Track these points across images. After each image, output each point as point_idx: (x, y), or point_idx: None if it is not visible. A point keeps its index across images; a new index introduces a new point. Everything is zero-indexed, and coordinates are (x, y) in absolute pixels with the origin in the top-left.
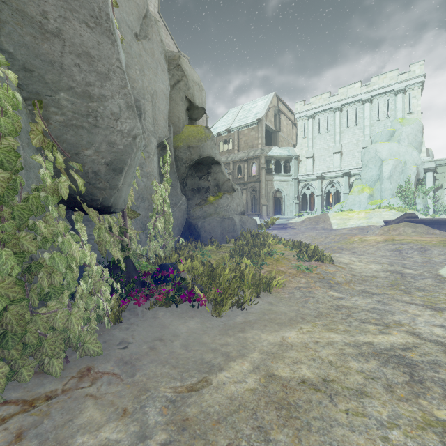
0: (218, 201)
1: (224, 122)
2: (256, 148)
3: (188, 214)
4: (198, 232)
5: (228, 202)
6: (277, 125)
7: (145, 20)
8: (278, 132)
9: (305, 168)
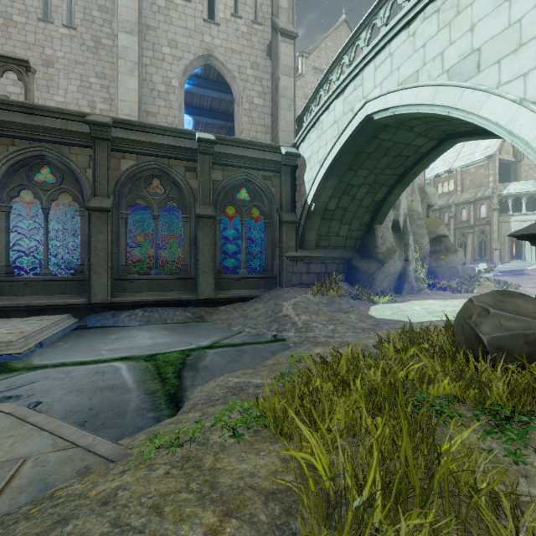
0: (447, 258)
1: (442, 161)
2: (486, 186)
3: (429, 265)
4: (436, 274)
5: (454, 258)
6: (517, 154)
7: (412, 184)
8: (519, 161)
9: None
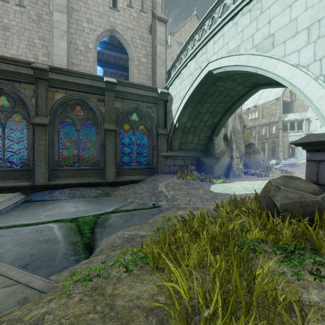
0: (254, 157)
1: (251, 100)
2: (275, 115)
3: (244, 161)
4: (248, 166)
5: (258, 157)
6: (292, 97)
7: (235, 113)
8: (293, 102)
9: (315, 126)
